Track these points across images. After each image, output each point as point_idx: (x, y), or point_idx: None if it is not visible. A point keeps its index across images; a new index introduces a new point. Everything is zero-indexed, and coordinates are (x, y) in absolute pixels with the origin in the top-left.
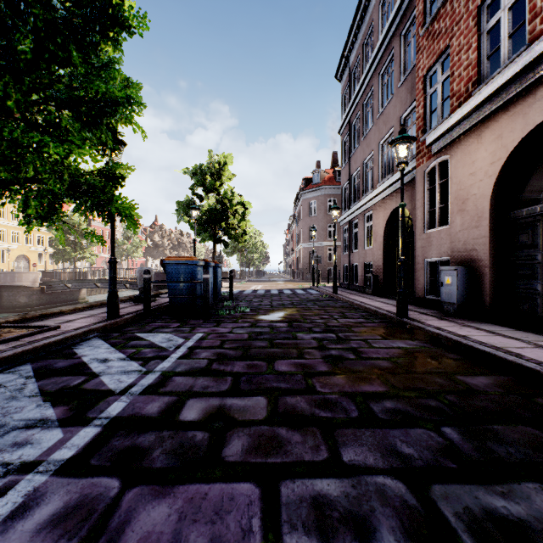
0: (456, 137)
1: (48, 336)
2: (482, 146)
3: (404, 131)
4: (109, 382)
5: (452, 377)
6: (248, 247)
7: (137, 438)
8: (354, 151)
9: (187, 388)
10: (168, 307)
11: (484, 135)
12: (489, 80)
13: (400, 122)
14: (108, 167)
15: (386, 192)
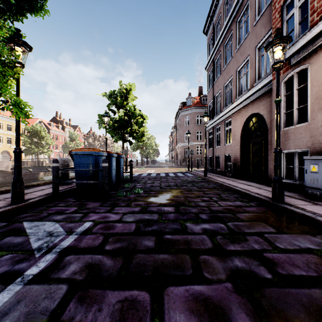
0: (317, 46)
1: None
2: None
3: (280, 33)
4: None
5: None
6: (146, 145)
7: None
8: (216, 79)
9: None
10: (75, 190)
11: None
12: None
13: (255, 51)
14: None
15: (243, 103)
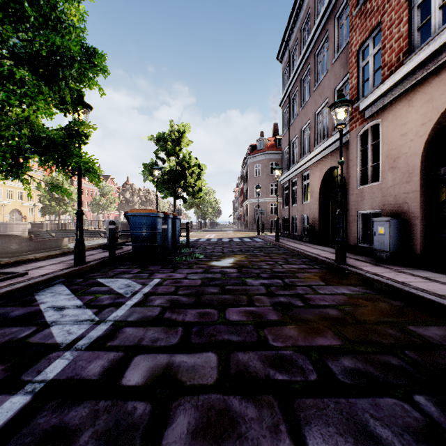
0: (387, 103)
1: (14, 282)
2: (413, 109)
3: (342, 95)
4: (57, 333)
5: (404, 328)
6: (203, 202)
7: (67, 412)
8: (293, 120)
9: (135, 341)
10: (131, 254)
11: (414, 99)
12: (421, 48)
13: (334, 93)
14: (70, 125)
15: (321, 154)
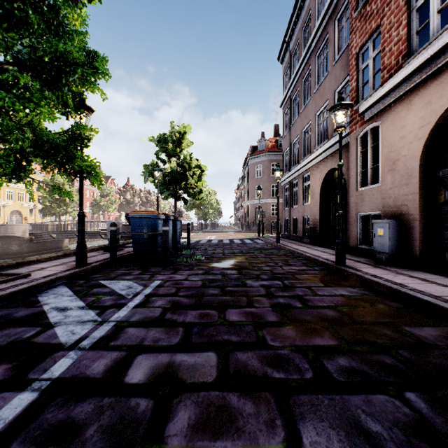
0: (387, 105)
1: (17, 284)
2: (412, 112)
3: (342, 98)
4: (61, 334)
5: (400, 329)
6: (204, 203)
7: (73, 408)
8: (294, 122)
9: (137, 341)
10: (132, 256)
11: (413, 102)
12: (419, 52)
13: (334, 95)
14: (72, 128)
15: (322, 155)
